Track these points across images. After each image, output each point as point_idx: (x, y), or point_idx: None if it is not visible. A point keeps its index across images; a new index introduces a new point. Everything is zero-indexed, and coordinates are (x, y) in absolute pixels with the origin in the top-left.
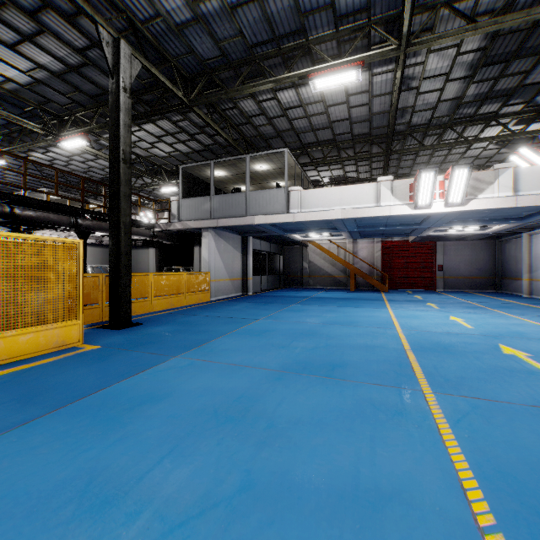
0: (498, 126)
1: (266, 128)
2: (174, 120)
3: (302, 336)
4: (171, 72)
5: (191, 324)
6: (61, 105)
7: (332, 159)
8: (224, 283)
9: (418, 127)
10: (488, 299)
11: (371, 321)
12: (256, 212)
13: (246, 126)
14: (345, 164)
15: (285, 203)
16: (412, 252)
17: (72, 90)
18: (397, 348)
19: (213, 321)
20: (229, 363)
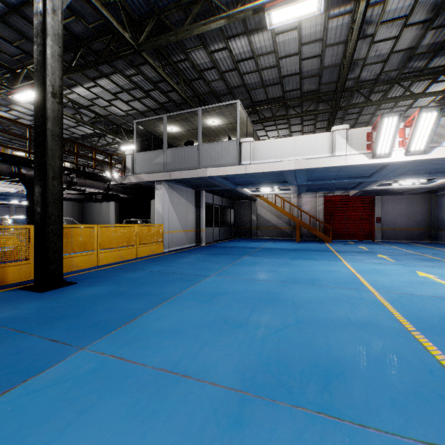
0: (443, 81)
1: (218, 84)
2: (127, 74)
3: (262, 303)
4: (118, 15)
5: (132, 283)
6: (11, 56)
7: (281, 116)
8: (178, 234)
9: (365, 83)
10: (434, 250)
11: (335, 279)
12: (207, 164)
13: (199, 81)
14: (291, 123)
15: (237, 155)
16: (352, 206)
17: (20, 38)
18: (396, 326)
19: (158, 279)
20: (158, 365)
